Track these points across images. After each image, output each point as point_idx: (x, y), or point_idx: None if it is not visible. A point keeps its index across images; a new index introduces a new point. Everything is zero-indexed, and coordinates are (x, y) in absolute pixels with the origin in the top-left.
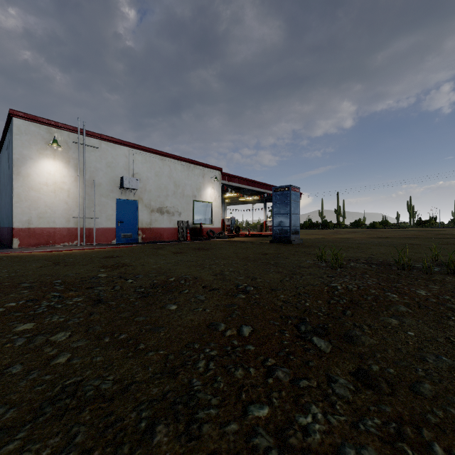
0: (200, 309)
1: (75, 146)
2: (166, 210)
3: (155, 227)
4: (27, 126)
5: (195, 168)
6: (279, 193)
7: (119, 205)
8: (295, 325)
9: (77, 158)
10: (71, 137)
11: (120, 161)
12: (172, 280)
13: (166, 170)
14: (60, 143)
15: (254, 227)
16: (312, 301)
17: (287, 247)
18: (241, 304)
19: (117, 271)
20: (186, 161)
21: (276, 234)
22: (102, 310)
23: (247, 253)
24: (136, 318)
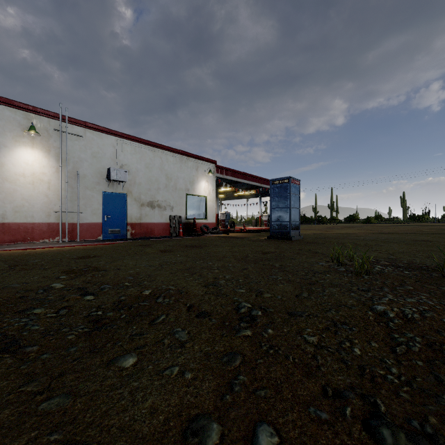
0: (175, 371)
1: (56, 133)
2: (157, 204)
3: (145, 222)
4: (1, 111)
5: (189, 160)
6: (278, 186)
7: (105, 199)
8: (364, 423)
9: (58, 147)
10: (52, 124)
11: (107, 151)
12: (147, 295)
13: (157, 162)
14: (39, 130)
15: (249, 222)
16: (362, 343)
17: (288, 244)
18: (247, 353)
19: (80, 280)
20: (179, 153)
21: (274, 230)
22: (2, 369)
23: (244, 252)
24: (45, 401)
